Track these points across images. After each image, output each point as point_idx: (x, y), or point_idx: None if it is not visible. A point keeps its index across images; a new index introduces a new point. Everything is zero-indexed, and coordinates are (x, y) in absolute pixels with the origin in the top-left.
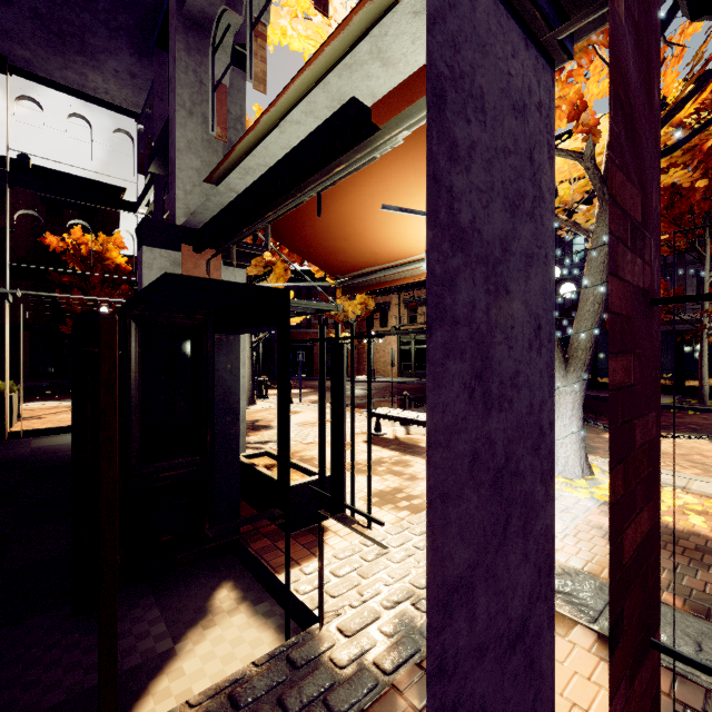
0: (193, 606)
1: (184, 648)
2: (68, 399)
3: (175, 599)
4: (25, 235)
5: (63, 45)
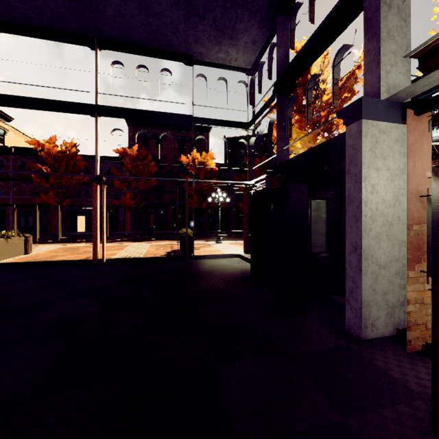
0: None
1: None
2: (197, 240)
3: None
4: (170, 158)
5: (222, 36)
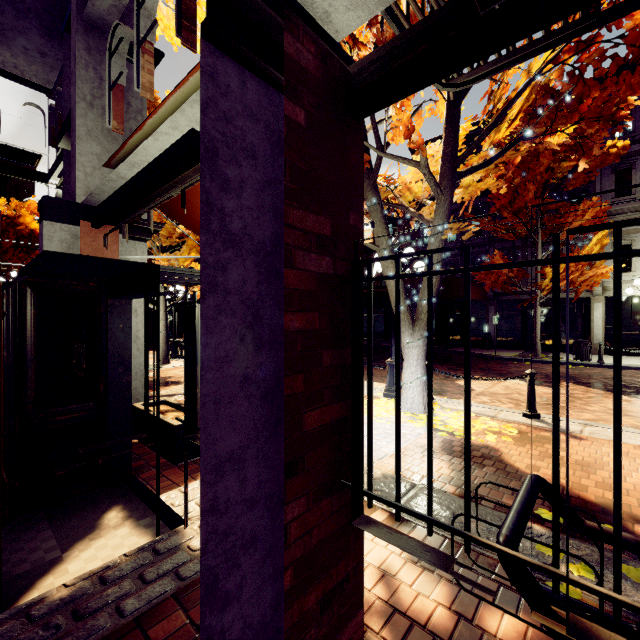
0: (83, 526)
1: (70, 555)
2: None
3: (67, 521)
4: None
5: None
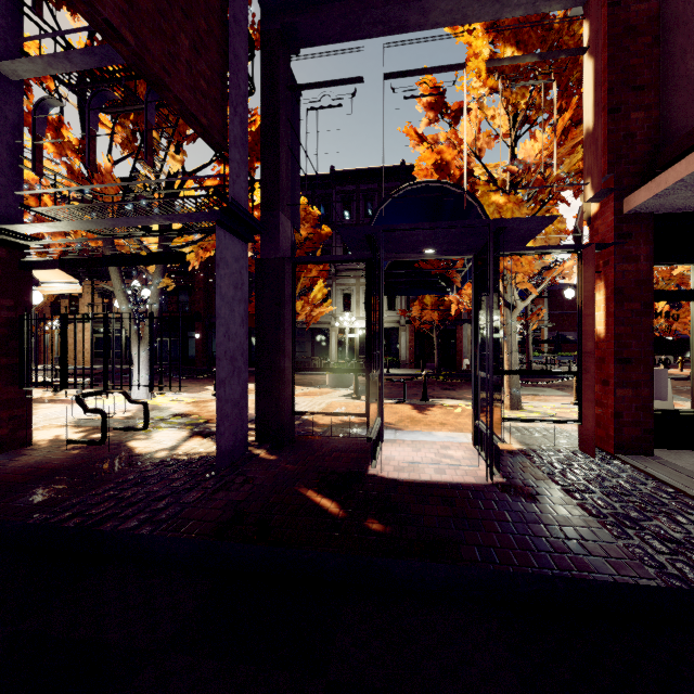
0: None
1: None
2: None
3: None
4: None
5: None
